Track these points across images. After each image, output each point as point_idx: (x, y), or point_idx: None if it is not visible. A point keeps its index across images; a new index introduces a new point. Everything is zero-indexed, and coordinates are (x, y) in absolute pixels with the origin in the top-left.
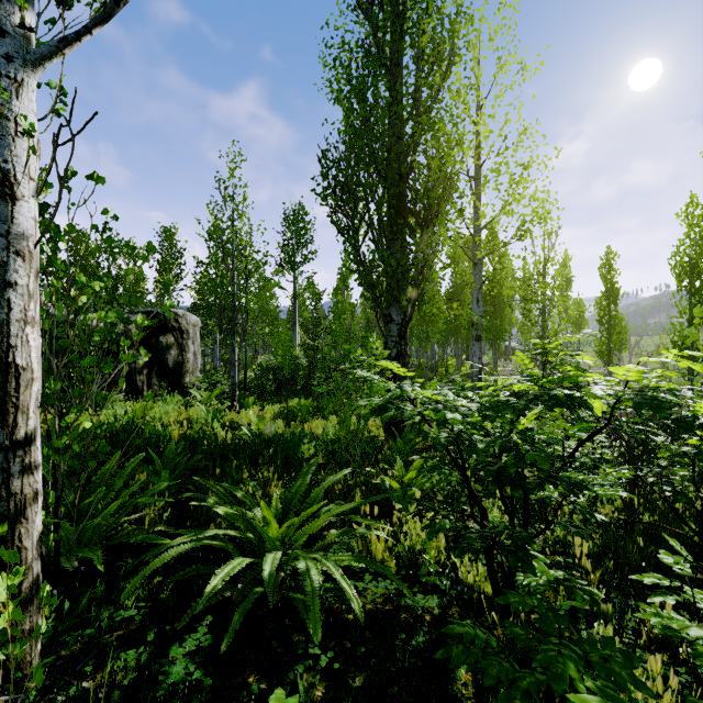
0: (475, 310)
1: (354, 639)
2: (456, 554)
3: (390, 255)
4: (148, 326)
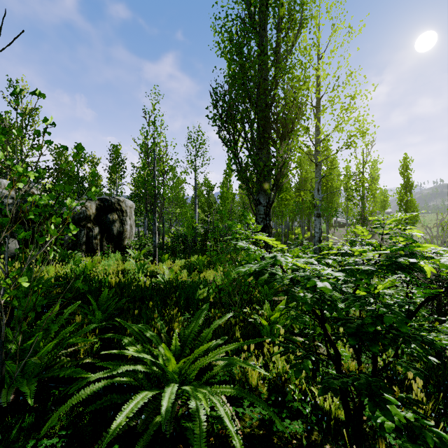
0: (316, 196)
1: None
2: (319, 393)
3: (259, 159)
4: (101, 208)
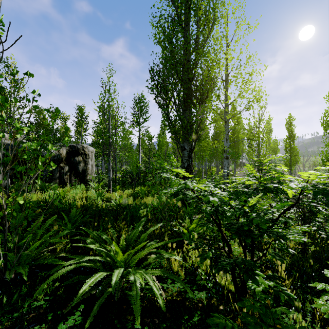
0: (225, 144)
1: (160, 318)
2: (215, 271)
3: (184, 117)
4: (70, 152)
